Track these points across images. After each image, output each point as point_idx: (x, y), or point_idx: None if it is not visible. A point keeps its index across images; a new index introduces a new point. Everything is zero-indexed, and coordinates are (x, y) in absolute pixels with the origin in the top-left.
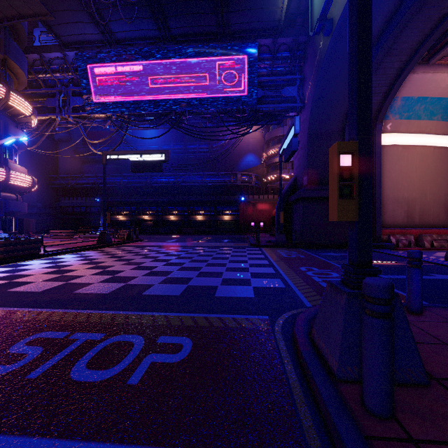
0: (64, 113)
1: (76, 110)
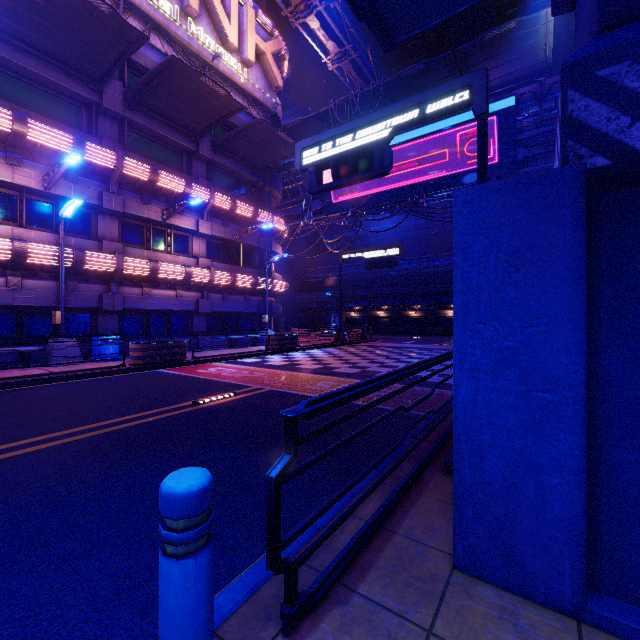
0: (306, 218)
1: (315, 213)
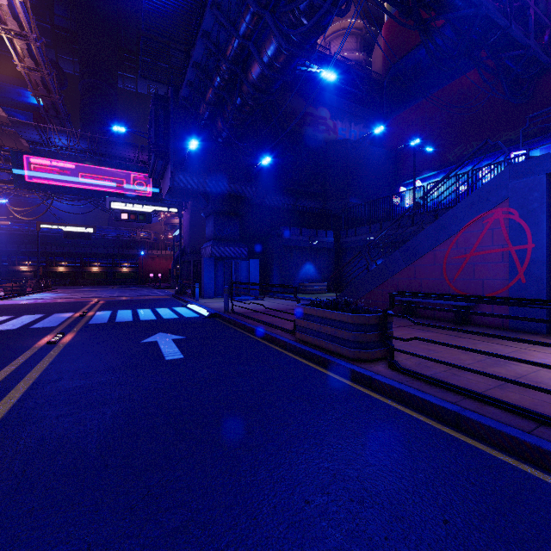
0: None
1: None
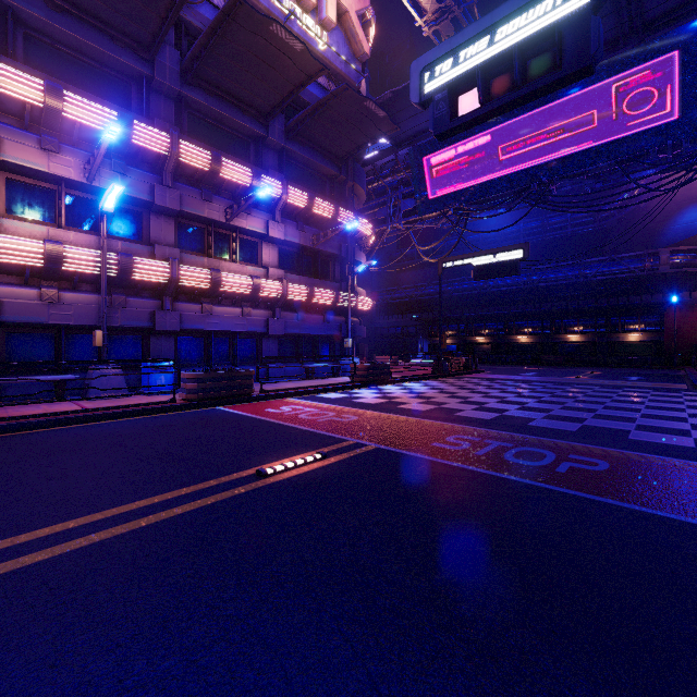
0: (395, 221)
1: (406, 215)
